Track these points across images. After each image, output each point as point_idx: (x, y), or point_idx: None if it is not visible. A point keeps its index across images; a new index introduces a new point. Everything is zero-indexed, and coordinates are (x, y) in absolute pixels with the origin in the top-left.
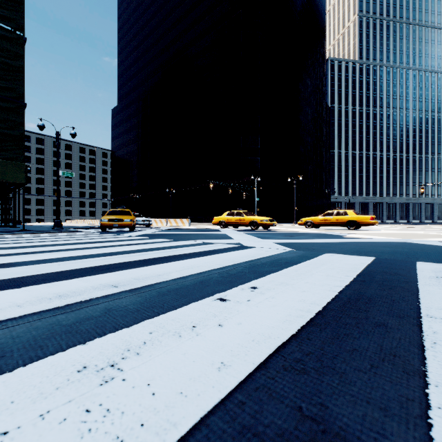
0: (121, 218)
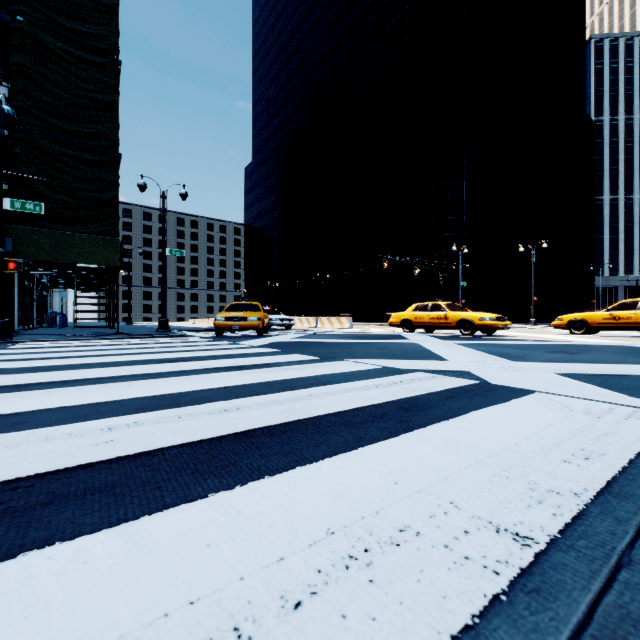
0: (243, 316)
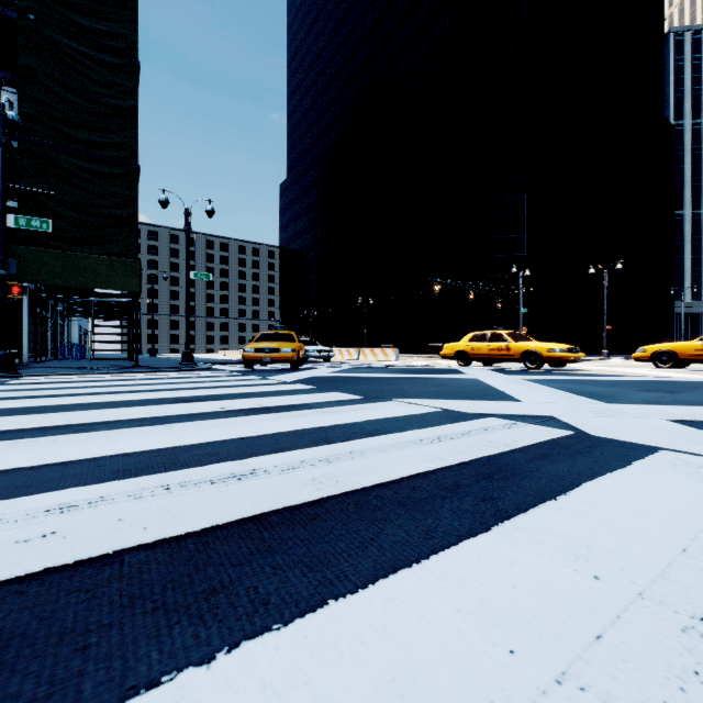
0: (275, 347)
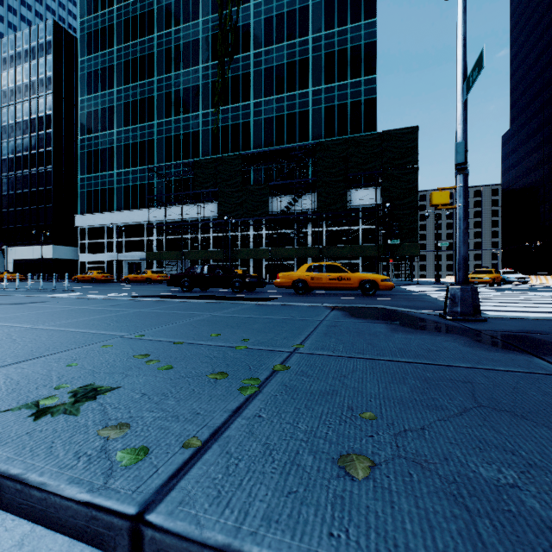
0: (480, 277)
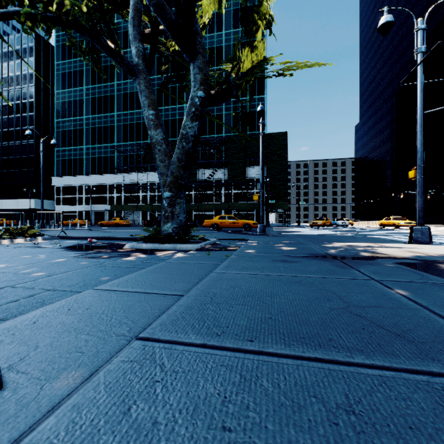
0: (317, 222)
